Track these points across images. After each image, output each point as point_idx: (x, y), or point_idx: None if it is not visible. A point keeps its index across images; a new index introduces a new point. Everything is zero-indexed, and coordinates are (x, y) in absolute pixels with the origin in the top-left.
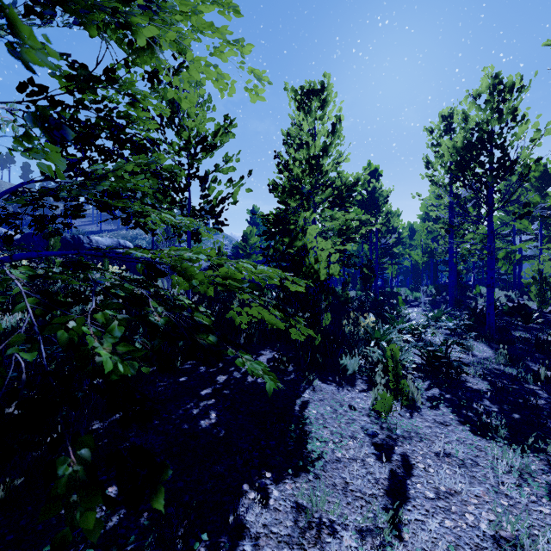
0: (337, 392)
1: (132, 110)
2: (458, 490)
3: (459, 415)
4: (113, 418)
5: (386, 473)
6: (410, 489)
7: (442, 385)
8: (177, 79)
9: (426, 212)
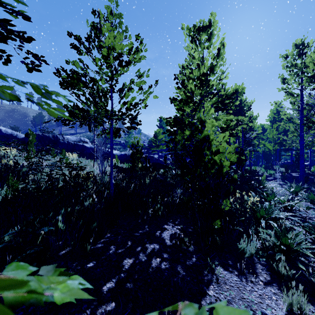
0: (242, 285)
1: None
2: None
3: None
4: None
5: None
6: None
7: None
8: None
9: (274, 116)
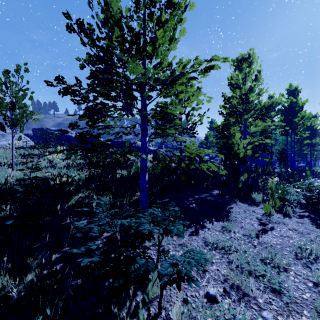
0: (248, 206)
1: (174, 109)
2: (291, 236)
3: (313, 222)
4: (162, 200)
5: (261, 228)
6: (269, 232)
7: (311, 212)
8: (187, 102)
9: None
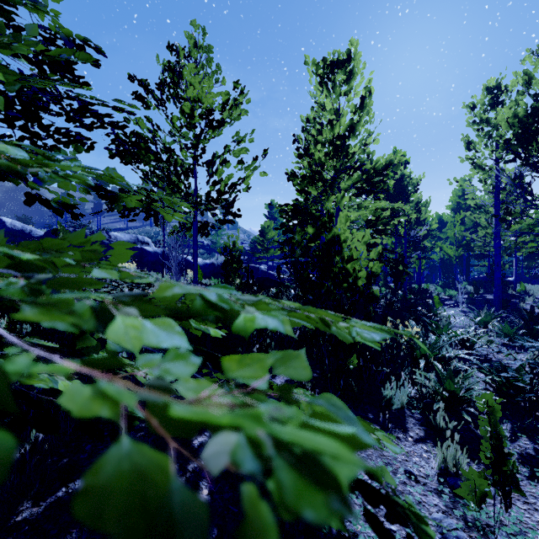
0: None
1: None
2: None
3: None
4: (54, 497)
5: None
6: None
7: (531, 432)
8: None
9: (458, 201)
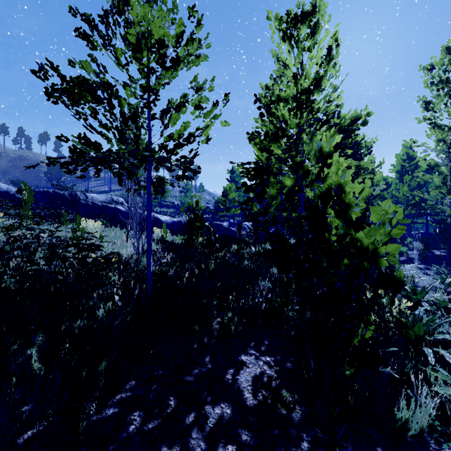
0: None
1: None
2: None
3: None
4: None
5: None
6: None
7: None
8: None
9: (403, 164)
